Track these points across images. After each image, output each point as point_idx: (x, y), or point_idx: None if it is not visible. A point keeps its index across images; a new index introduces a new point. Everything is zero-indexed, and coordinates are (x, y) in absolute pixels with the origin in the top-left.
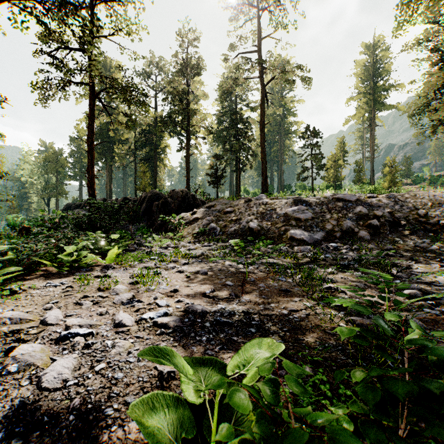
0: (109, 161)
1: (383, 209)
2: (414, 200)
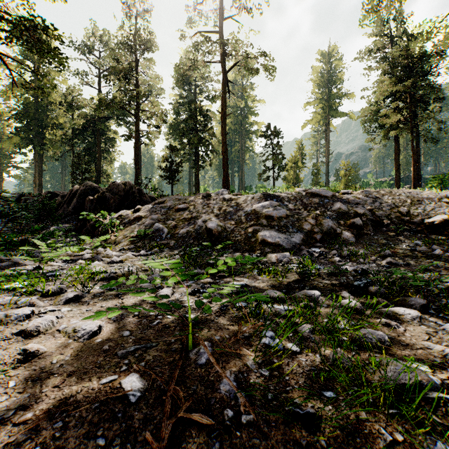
0: (39, 150)
1: (362, 206)
2: (392, 196)
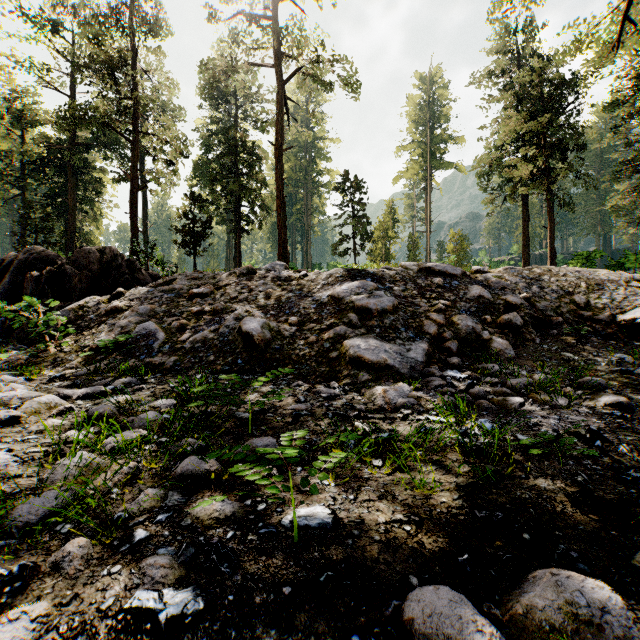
0: None
1: (512, 292)
2: (555, 277)
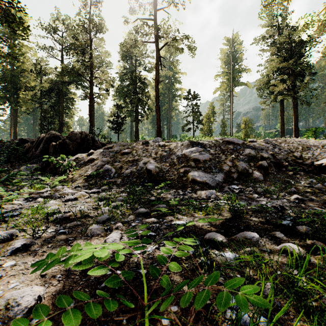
0: (14, 106)
1: (265, 151)
2: (287, 144)
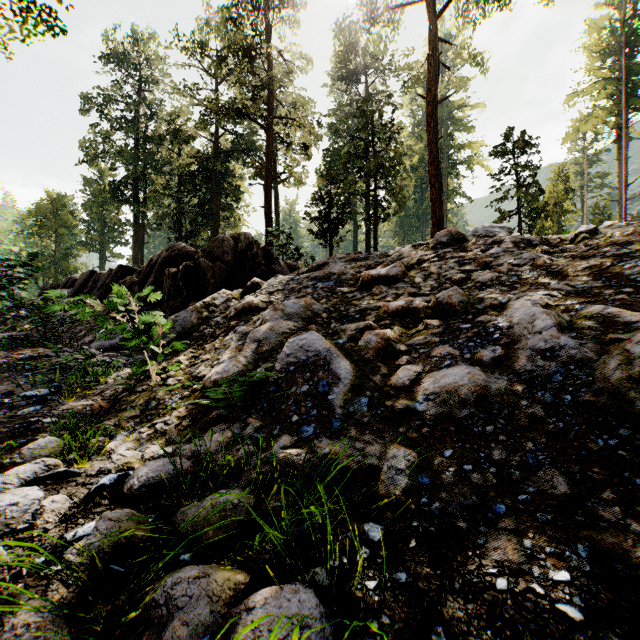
0: (139, 213)
1: None
2: None
